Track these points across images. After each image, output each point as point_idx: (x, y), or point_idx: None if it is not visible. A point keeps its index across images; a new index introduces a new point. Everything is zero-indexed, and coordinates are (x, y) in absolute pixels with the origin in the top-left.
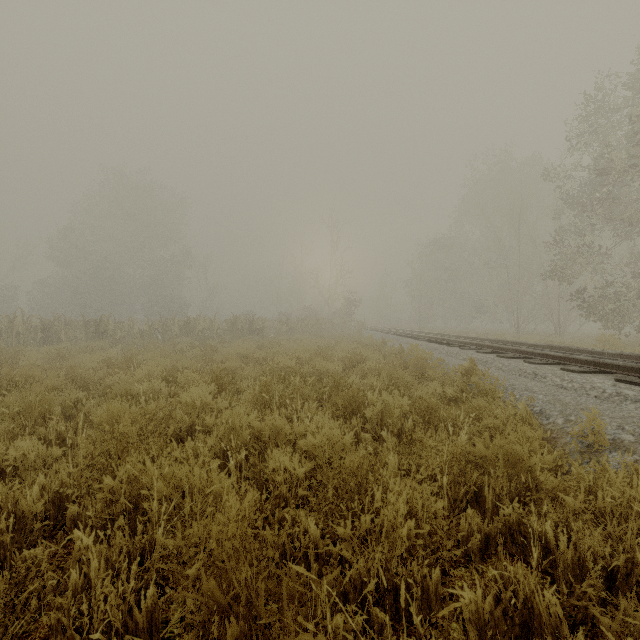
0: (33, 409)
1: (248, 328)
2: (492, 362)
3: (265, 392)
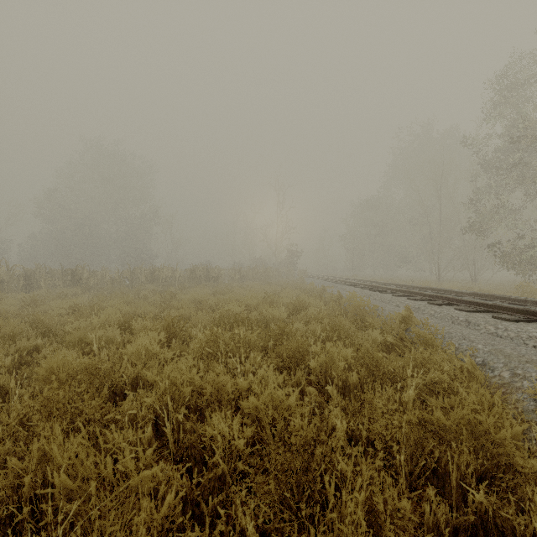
0: None
1: (206, 276)
2: (424, 309)
3: (212, 342)
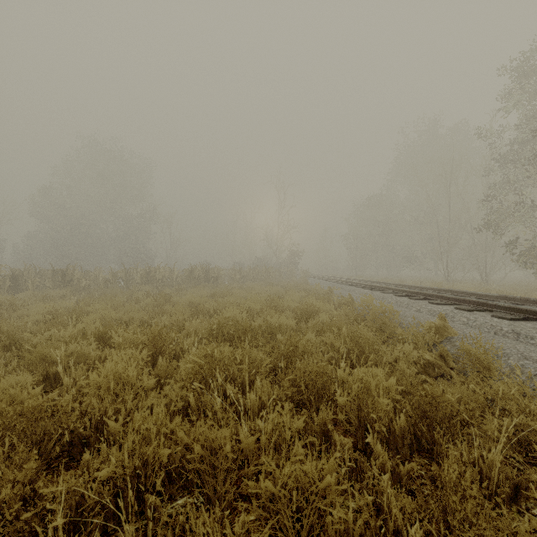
0: None
1: (204, 276)
2: (453, 315)
3: (206, 364)
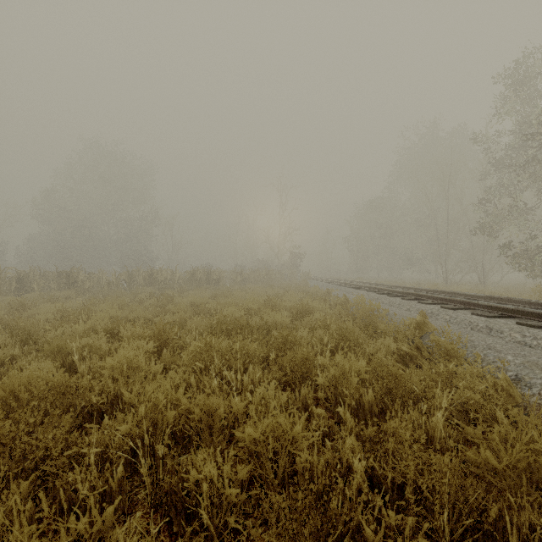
0: None
1: (206, 278)
2: (438, 313)
3: (205, 352)
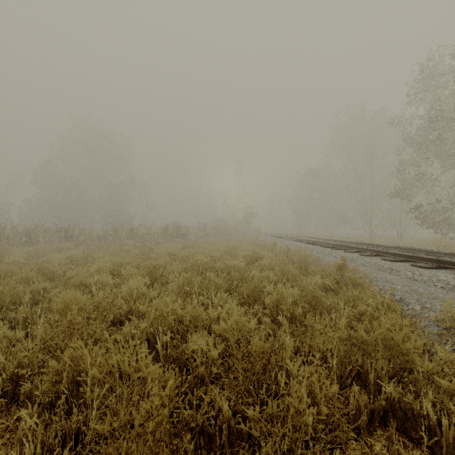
0: (5, 298)
1: (176, 233)
2: (357, 259)
3: (187, 284)
